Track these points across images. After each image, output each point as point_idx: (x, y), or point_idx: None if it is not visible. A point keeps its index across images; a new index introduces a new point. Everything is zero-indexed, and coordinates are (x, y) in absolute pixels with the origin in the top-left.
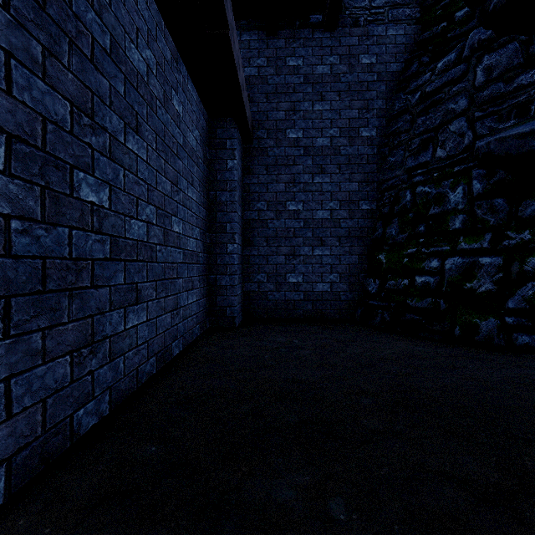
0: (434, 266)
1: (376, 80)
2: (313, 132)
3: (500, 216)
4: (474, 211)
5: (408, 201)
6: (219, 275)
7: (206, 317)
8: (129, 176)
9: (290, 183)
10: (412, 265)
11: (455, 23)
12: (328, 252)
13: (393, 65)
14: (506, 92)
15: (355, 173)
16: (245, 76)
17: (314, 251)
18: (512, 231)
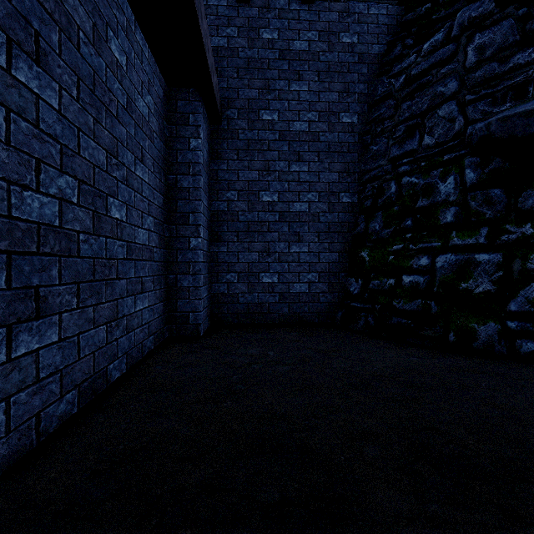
0: (423, 264)
1: (357, 62)
2: (289, 114)
3: (497, 208)
4: (467, 202)
5: (393, 192)
6: (180, 275)
7: (163, 325)
8: (19, 123)
9: (264, 171)
10: (398, 263)
11: (439, 5)
12: (306, 249)
13: (375, 47)
14: (501, 72)
15: (335, 162)
16: (212, 46)
17: (291, 247)
18: (512, 225)
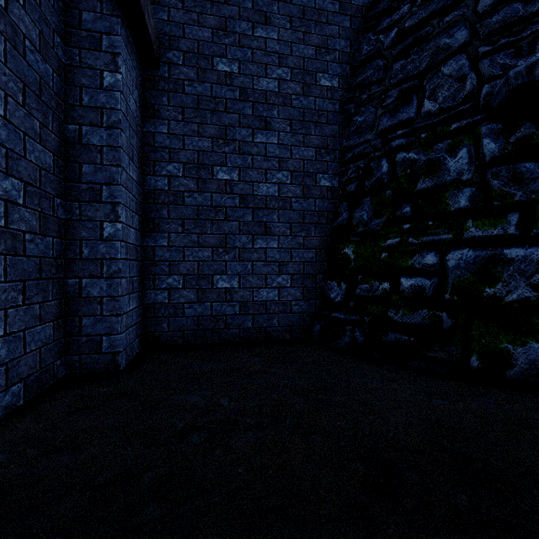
0: (429, 262)
1: (338, 12)
2: (253, 67)
3: (531, 187)
4: (487, 182)
5: (384, 172)
6: (86, 278)
7: (53, 358)
8: None
9: (220, 138)
10: (394, 262)
11: None
12: (276, 244)
13: None
14: (527, 14)
15: (312, 134)
16: None
17: (255, 241)
18: None
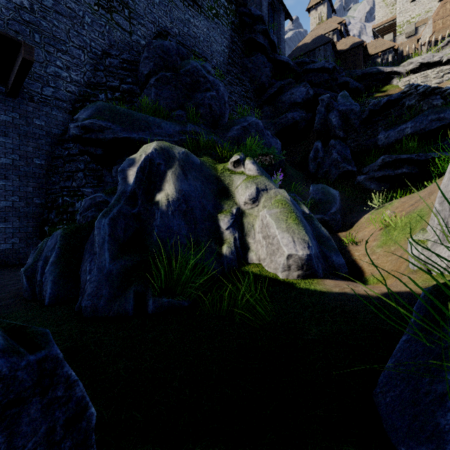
0: None
1: (45, 135)
2: None
3: None
4: None
5: (60, 202)
6: None
7: None
8: None
9: None
10: None
11: None
12: (11, 226)
13: (56, 130)
14: (96, 169)
15: (31, 182)
16: None
17: None
18: None
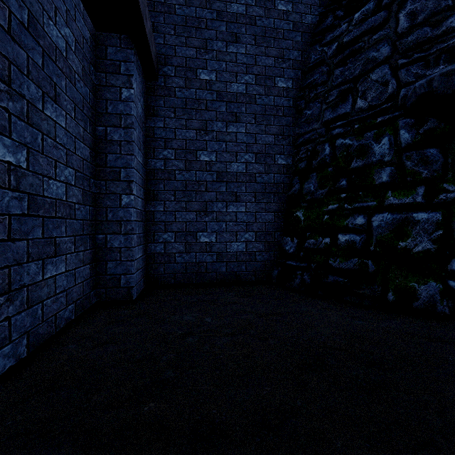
0: (359, 223)
1: (292, 29)
2: (227, 76)
3: (434, 167)
4: (402, 162)
5: (327, 154)
6: (110, 234)
7: (89, 290)
8: None
9: (202, 130)
10: (333, 222)
11: None
12: (244, 209)
13: (308, 17)
14: (433, 36)
15: (271, 125)
16: (148, 0)
17: (228, 207)
18: (450, 184)
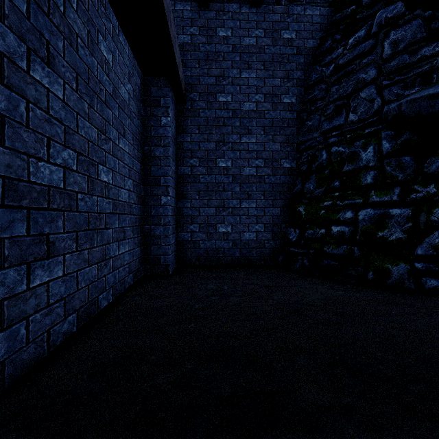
0: (348, 217)
1: (296, 53)
2: (240, 97)
3: (407, 171)
4: (384, 167)
5: (324, 159)
6: (153, 225)
7: (140, 265)
8: (35, 111)
9: (220, 142)
10: (328, 216)
11: (362, 7)
12: (254, 205)
13: (310, 41)
14: (411, 62)
15: (278, 135)
16: (179, 42)
17: (242, 203)
18: (419, 186)
